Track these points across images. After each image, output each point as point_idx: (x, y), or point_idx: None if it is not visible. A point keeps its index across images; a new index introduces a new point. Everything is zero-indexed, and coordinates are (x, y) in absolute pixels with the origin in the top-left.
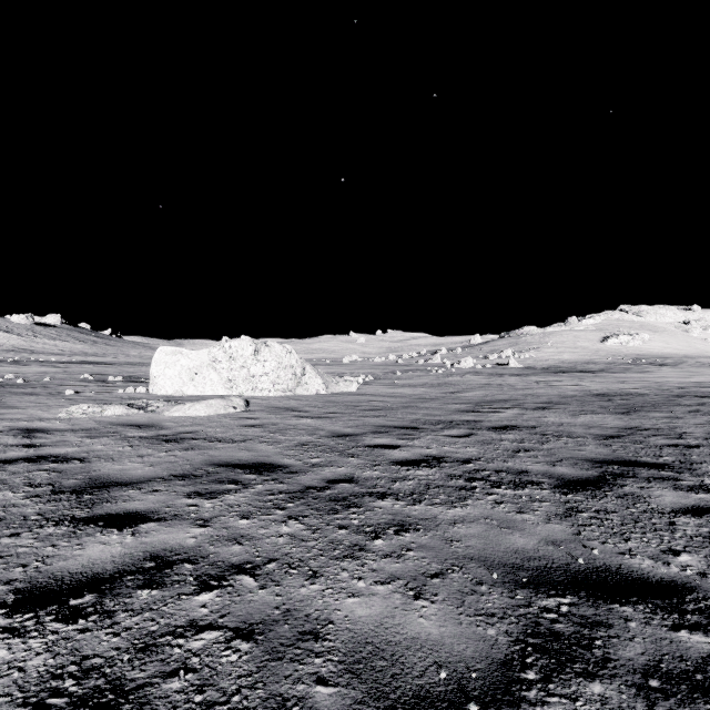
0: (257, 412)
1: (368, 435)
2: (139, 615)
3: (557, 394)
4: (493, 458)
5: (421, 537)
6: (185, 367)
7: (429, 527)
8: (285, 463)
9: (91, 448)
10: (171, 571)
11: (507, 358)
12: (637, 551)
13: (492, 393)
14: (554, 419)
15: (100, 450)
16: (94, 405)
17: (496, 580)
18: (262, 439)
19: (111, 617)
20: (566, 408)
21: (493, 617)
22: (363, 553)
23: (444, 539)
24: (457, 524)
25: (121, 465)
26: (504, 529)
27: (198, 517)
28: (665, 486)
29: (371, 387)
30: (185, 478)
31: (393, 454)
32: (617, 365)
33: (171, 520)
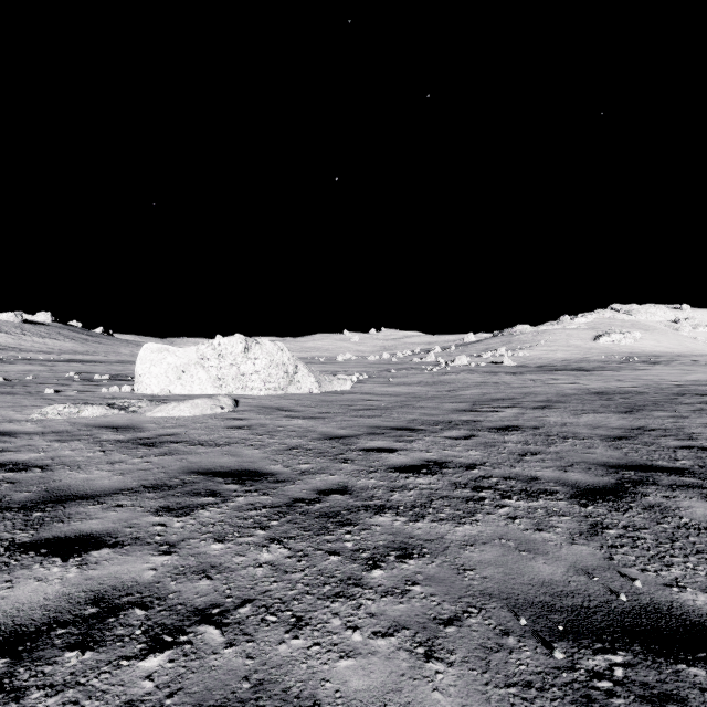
0: (246, 412)
1: (363, 437)
2: (58, 694)
3: (555, 392)
4: (498, 463)
5: (427, 565)
6: (172, 365)
7: (437, 551)
8: (272, 470)
9: (58, 454)
10: (115, 621)
11: (501, 357)
12: (685, 582)
13: (488, 391)
14: (556, 419)
15: (67, 456)
16: (71, 405)
17: (525, 628)
18: (248, 443)
19: (19, 698)
20: (566, 407)
21: (529, 688)
22: (358, 588)
23: (455, 568)
24: (468, 546)
25: (87, 474)
26: (523, 553)
27: (162, 540)
28: (691, 495)
29: (365, 386)
30: (157, 490)
31: (390, 458)
32: (610, 363)
33: (130, 545)
